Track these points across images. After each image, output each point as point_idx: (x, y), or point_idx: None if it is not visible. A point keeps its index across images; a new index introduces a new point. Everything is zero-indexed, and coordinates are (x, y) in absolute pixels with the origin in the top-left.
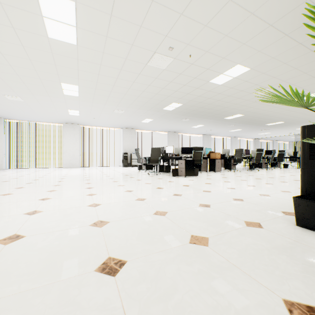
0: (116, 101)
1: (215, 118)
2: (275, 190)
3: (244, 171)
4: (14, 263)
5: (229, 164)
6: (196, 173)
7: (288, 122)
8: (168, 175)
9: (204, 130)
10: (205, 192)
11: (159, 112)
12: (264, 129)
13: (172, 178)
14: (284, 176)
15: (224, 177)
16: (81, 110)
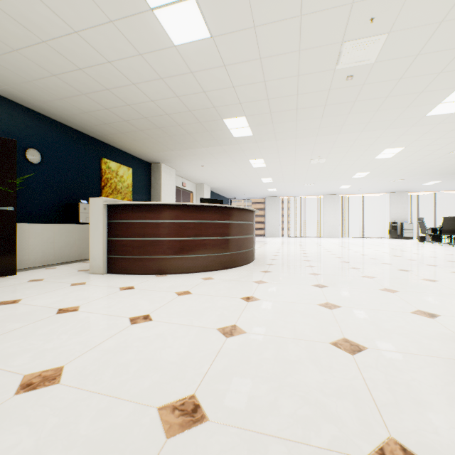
0: (399, 175)
1: None
2: None
3: None
4: (412, 258)
5: None
6: None
7: None
8: None
9: None
10: None
11: (453, 175)
12: None
13: None
14: None
15: None
16: (353, 185)
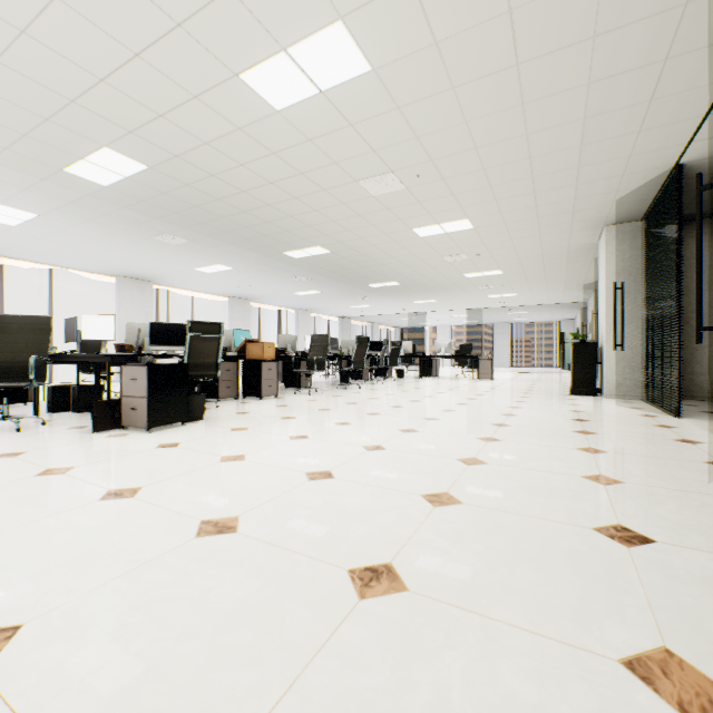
0: None
1: (261, 248)
2: (445, 458)
3: (332, 389)
4: None
5: (297, 373)
6: (196, 411)
7: (406, 286)
8: (74, 430)
9: (233, 283)
10: (209, 536)
11: (53, 185)
12: (363, 295)
13: (84, 444)
14: (418, 400)
15: (287, 417)
16: None
